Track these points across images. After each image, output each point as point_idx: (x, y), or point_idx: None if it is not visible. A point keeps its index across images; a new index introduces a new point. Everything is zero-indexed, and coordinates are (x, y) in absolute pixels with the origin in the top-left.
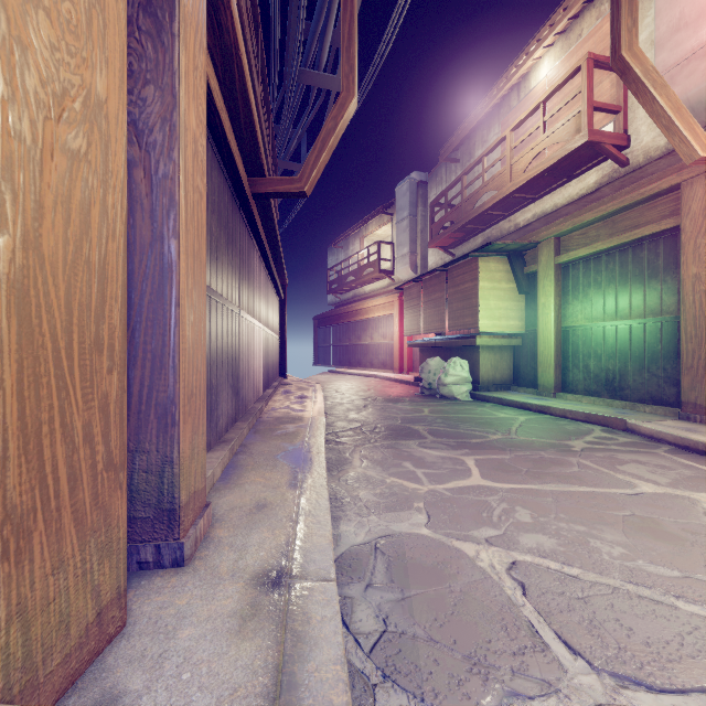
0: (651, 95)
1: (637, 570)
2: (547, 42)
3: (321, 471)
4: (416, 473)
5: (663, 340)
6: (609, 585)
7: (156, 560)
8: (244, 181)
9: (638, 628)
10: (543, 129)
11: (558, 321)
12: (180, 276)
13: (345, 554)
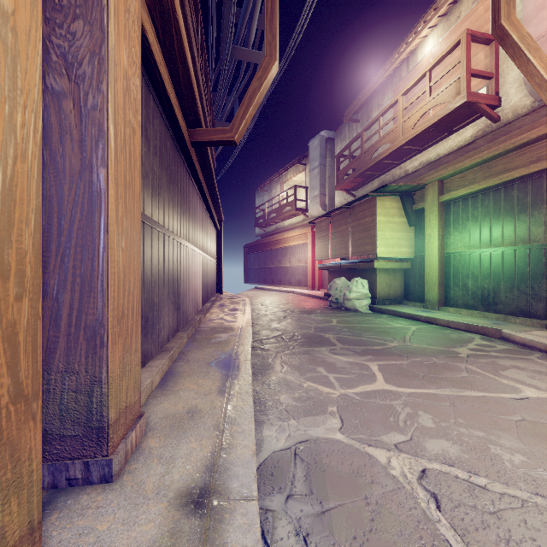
0: (526, 57)
1: (540, 480)
2: (432, 23)
3: (247, 378)
4: (329, 378)
5: (531, 263)
6: (517, 497)
7: (84, 477)
8: (183, 130)
9: None
10: (429, 93)
11: (442, 248)
12: (108, 203)
13: (267, 460)
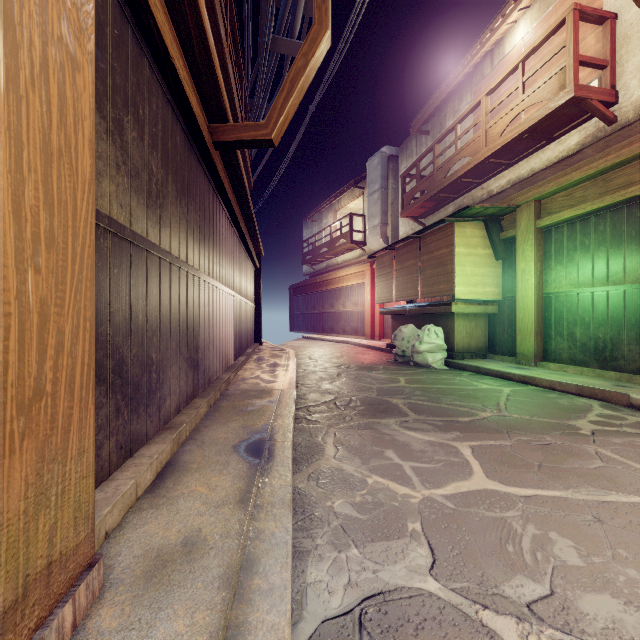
0: None
1: None
2: (524, 3)
3: (284, 473)
4: (403, 469)
5: None
6: None
7: None
8: (200, 122)
9: None
10: (522, 90)
11: (539, 287)
12: None
13: None
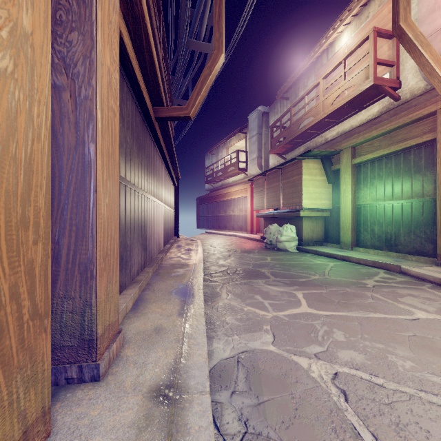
0: (419, 51)
1: (424, 380)
2: (346, 21)
3: (200, 303)
4: (264, 303)
5: (424, 213)
6: (406, 392)
7: (79, 377)
8: (149, 109)
9: (433, 430)
10: (344, 77)
11: (354, 201)
12: (96, 170)
13: (216, 366)
